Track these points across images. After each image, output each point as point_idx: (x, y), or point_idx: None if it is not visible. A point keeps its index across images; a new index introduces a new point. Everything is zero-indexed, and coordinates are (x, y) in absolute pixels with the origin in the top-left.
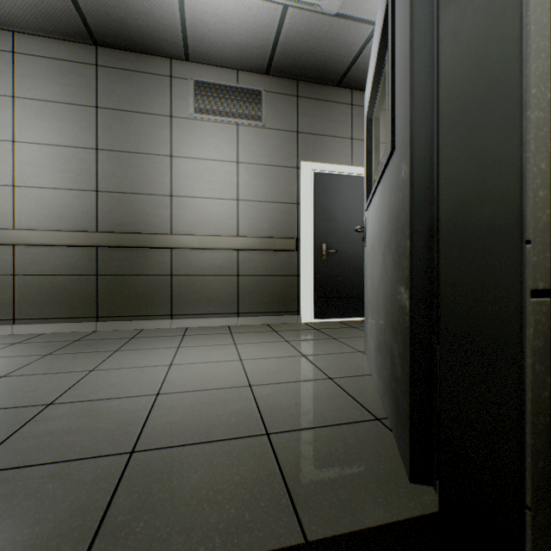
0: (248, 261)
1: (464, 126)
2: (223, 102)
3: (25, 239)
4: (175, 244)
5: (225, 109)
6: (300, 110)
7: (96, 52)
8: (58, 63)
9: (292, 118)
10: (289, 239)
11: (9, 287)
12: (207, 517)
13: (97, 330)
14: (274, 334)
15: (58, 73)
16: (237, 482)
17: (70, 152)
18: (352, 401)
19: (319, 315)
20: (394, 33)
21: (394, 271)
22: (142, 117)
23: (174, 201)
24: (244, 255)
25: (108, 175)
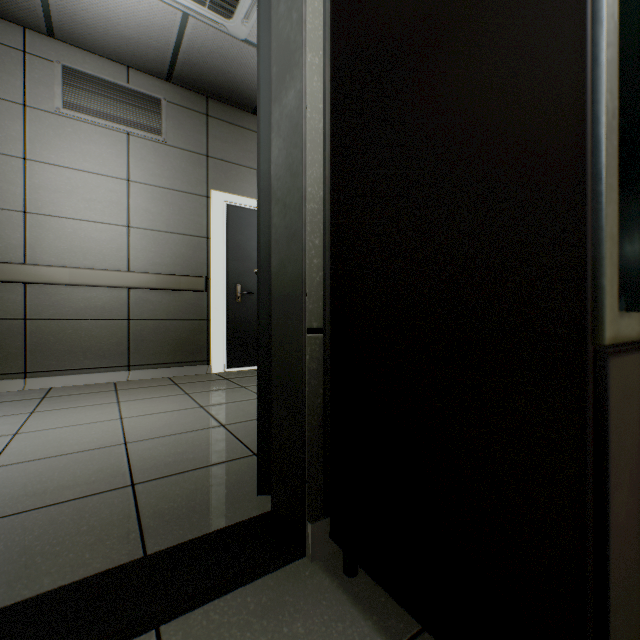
0: (143, 302)
1: (282, 202)
2: (107, 101)
3: None
4: (31, 278)
5: (110, 112)
6: (210, 131)
7: None
8: None
9: (201, 139)
10: (197, 278)
11: None
12: (38, 567)
13: None
14: (174, 387)
15: None
16: (83, 532)
17: None
18: (237, 443)
19: (234, 364)
20: None
21: None
22: None
23: (30, 219)
24: (137, 294)
25: None
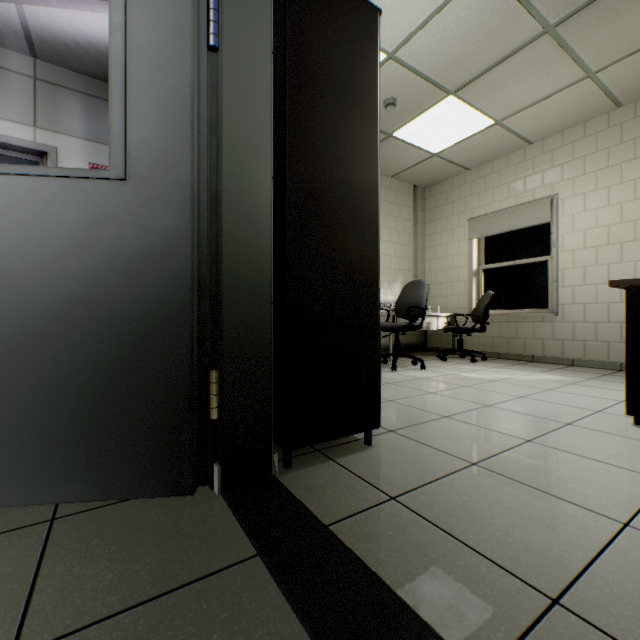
0: None
1: (242, 227)
2: None
3: None
4: None
5: None
6: None
7: None
8: None
9: None
10: None
11: None
12: None
13: None
14: None
15: None
16: None
17: None
18: None
19: None
20: (127, 52)
21: (127, 314)
22: None
23: None
24: None
25: None
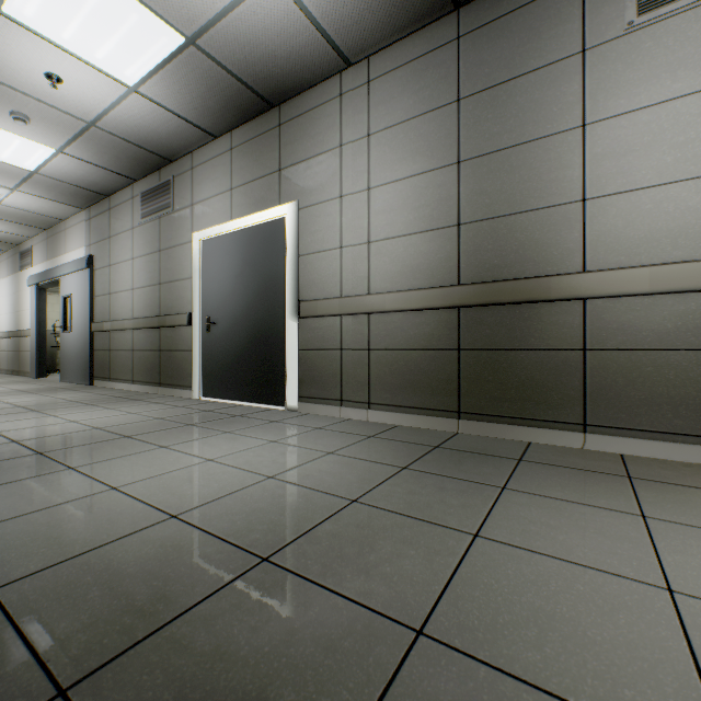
0: None
1: None
2: None
3: (378, 305)
4: (591, 291)
5: None
6: None
7: (457, 18)
8: (411, 66)
9: None
10: None
11: (364, 365)
12: None
13: (458, 431)
14: None
15: (411, 80)
16: None
17: (424, 181)
18: None
19: None
20: None
21: None
22: (526, 81)
23: (588, 208)
24: None
25: (473, 196)
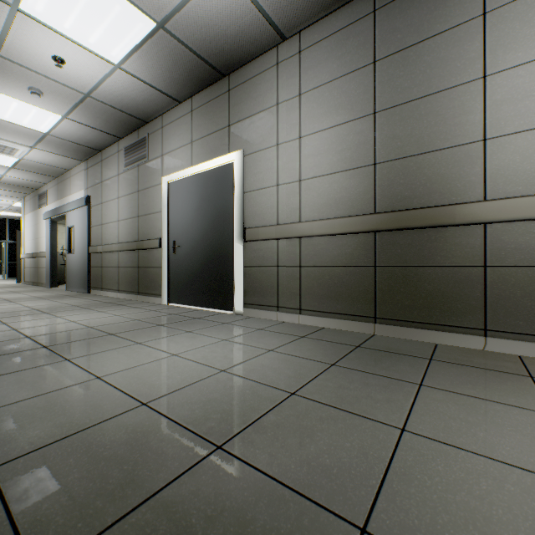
0: None
1: None
2: None
3: (308, 231)
4: (492, 216)
5: None
6: None
7: None
8: (334, 37)
9: None
10: None
11: (296, 278)
12: None
13: (374, 333)
14: None
15: (334, 48)
16: None
17: (345, 129)
18: None
19: None
20: None
21: None
22: (433, 42)
23: (488, 146)
24: None
25: (387, 140)
